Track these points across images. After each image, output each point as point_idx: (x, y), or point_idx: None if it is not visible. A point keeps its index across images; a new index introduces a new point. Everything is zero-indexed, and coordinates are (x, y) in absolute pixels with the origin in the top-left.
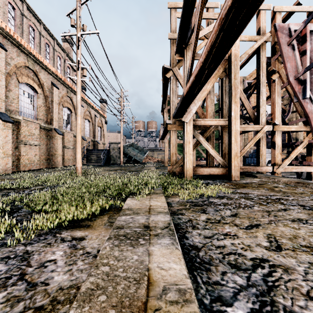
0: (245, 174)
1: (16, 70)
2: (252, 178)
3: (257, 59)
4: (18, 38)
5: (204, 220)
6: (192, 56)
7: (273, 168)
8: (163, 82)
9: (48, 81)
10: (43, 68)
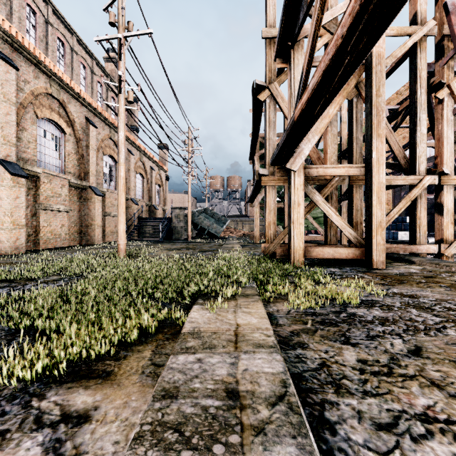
0: (392, 258)
1: (33, 100)
2: (407, 265)
3: (412, 66)
4: (36, 51)
5: (354, 365)
6: (312, 46)
7: (440, 248)
8: (254, 109)
9: (81, 117)
10: (73, 97)
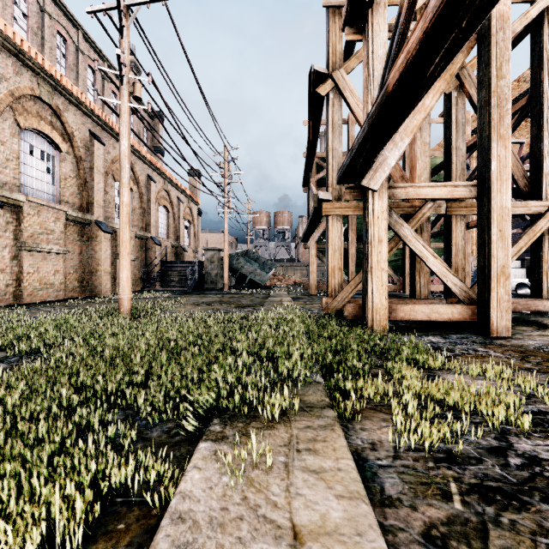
0: None
1: (13, 103)
2: (539, 331)
3: (535, 47)
4: (16, 37)
5: None
6: None
7: None
8: (310, 110)
9: (84, 130)
10: (72, 103)
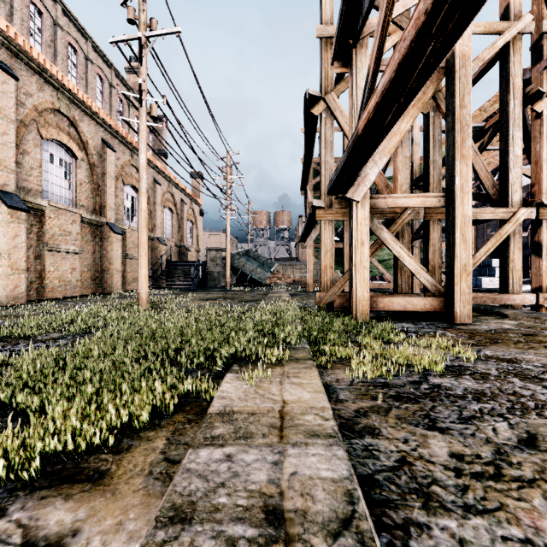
0: (478, 310)
1: (37, 116)
2: (498, 319)
3: (503, 72)
4: (40, 57)
5: (446, 462)
6: (381, 38)
7: (538, 298)
8: (306, 126)
9: (97, 138)
10: (87, 114)
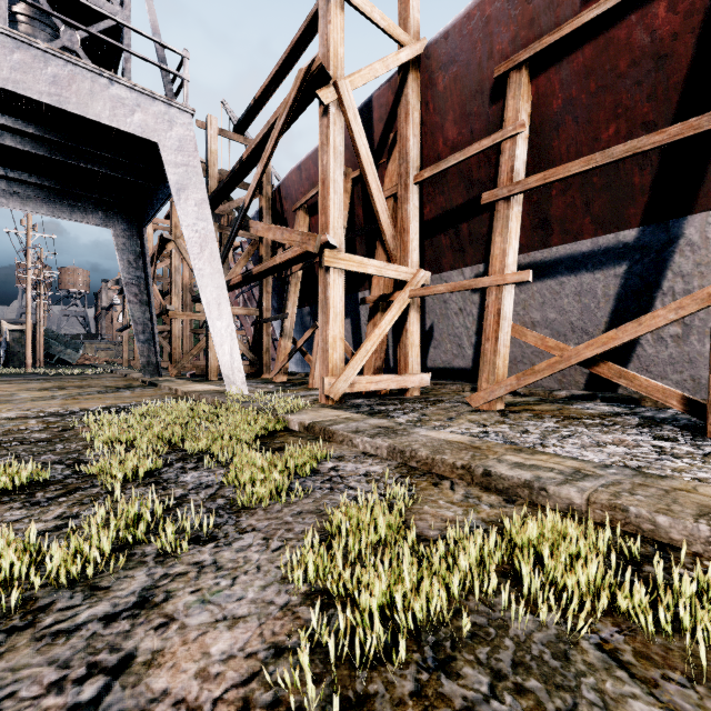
0: None
1: None
2: None
3: None
4: None
5: None
6: None
7: None
8: None
9: None
10: None
